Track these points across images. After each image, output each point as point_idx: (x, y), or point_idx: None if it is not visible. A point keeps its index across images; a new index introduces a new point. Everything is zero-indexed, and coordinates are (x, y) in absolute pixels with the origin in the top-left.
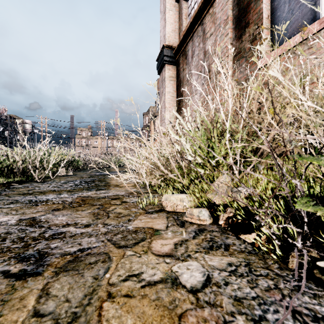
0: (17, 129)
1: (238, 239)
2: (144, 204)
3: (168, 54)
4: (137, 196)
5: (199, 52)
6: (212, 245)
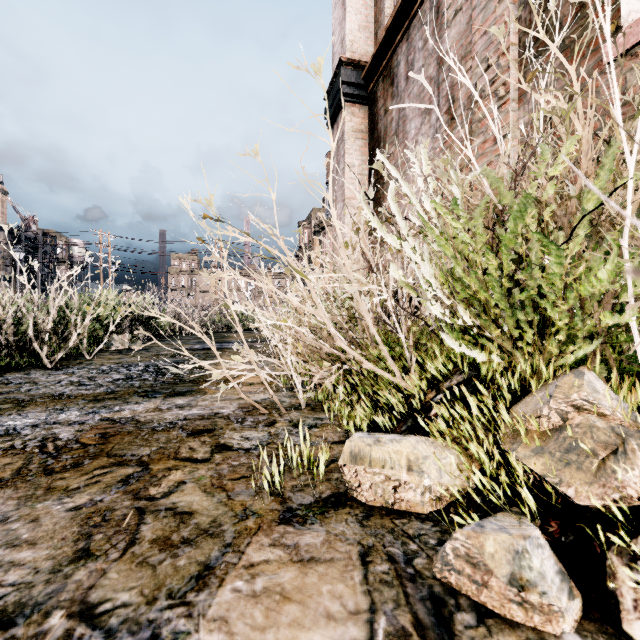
0: (56, 256)
1: None
2: (275, 479)
3: (351, 80)
4: (268, 422)
5: (425, 62)
6: None
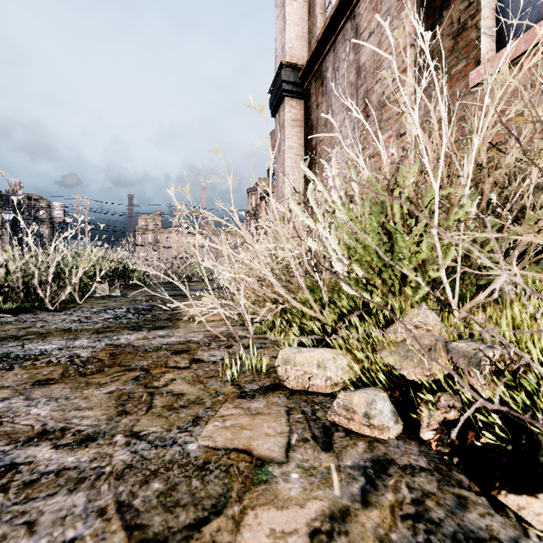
0: (39, 217)
1: (498, 512)
2: (235, 374)
3: (289, 80)
4: (227, 346)
5: (347, 70)
6: (429, 542)
